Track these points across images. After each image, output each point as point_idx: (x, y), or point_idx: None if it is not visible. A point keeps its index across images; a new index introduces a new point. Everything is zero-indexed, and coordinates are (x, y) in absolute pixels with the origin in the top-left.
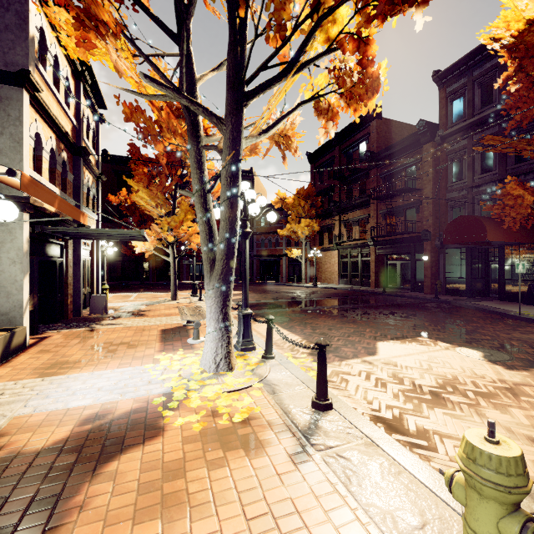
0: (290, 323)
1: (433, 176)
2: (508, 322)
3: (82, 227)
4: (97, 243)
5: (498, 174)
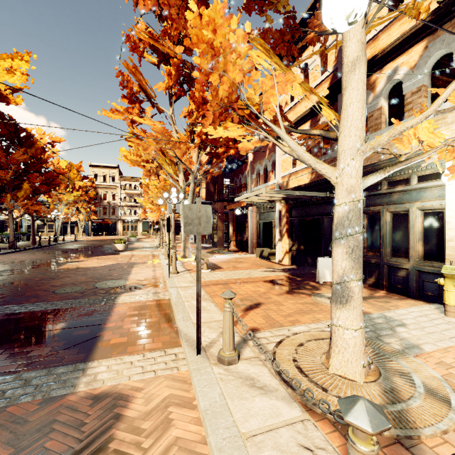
0: (112, 278)
1: None
2: None
3: None
4: None
5: None
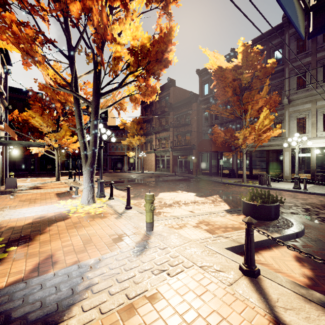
0: (124, 188)
1: (196, 119)
2: (216, 184)
3: (0, 138)
4: (5, 147)
5: (220, 121)
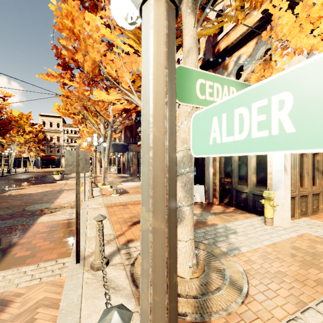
0: (41, 202)
1: None
2: None
3: None
4: None
5: None
